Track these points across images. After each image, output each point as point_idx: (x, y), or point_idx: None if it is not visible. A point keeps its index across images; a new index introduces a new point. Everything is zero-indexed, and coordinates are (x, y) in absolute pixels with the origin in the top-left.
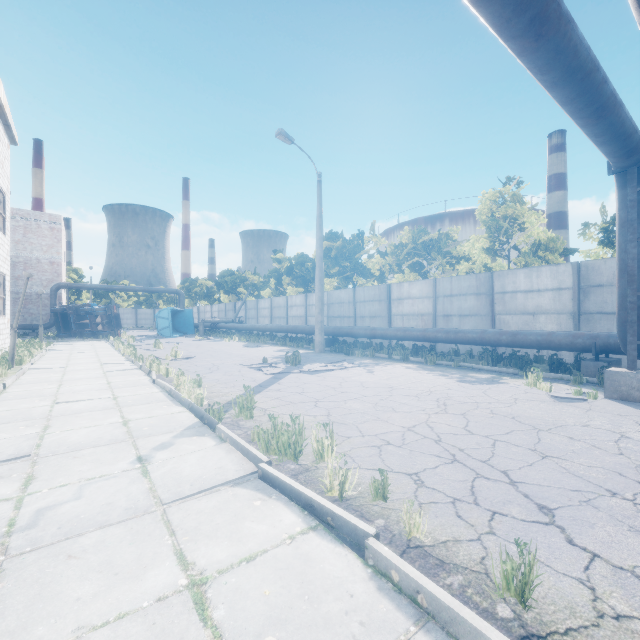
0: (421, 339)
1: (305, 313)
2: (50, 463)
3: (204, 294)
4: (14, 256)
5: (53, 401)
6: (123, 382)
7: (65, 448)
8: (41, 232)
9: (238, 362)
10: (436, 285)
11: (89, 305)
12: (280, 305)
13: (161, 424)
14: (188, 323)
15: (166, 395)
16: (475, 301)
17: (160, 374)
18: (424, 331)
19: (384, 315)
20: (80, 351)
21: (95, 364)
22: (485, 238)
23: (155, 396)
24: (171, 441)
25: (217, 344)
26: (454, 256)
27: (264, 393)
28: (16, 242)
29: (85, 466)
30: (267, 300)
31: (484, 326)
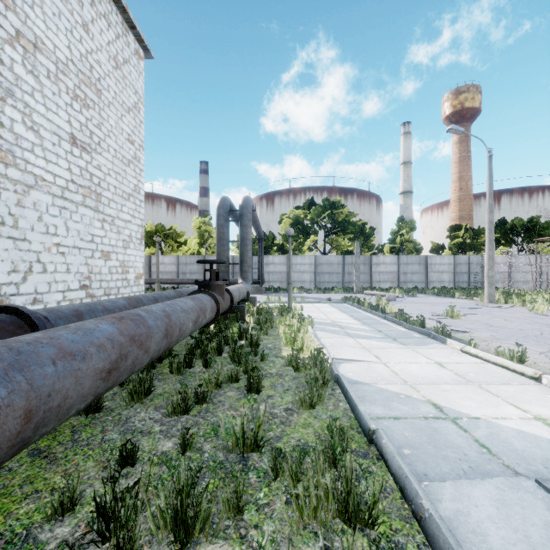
0: (181, 283)
1: None
2: None
3: None
4: None
5: None
6: None
7: None
8: None
9: None
10: (179, 258)
11: None
12: None
13: None
14: None
15: None
16: (197, 267)
17: None
18: (182, 280)
19: (146, 272)
20: None
21: None
22: (199, 239)
23: None
24: None
25: None
26: (178, 242)
27: None
28: None
29: None
30: None
31: (201, 277)
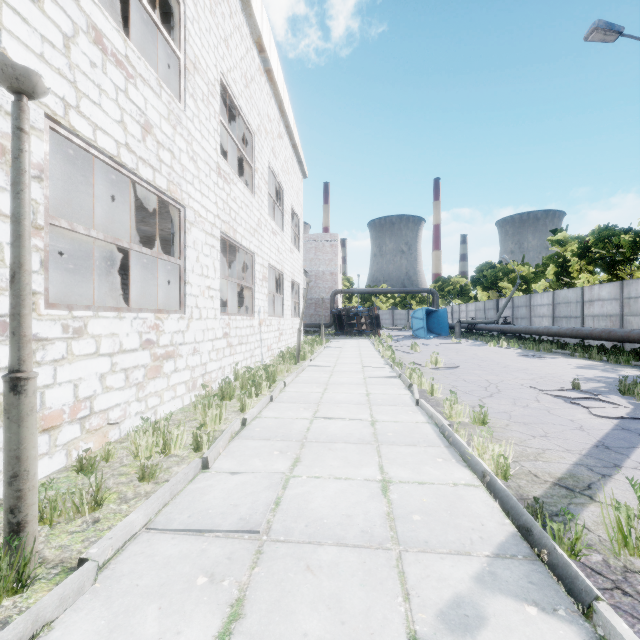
0: None
1: (619, 310)
2: (274, 568)
3: (457, 292)
4: (309, 271)
5: (314, 413)
6: (382, 395)
7: (302, 527)
8: (325, 250)
9: (525, 382)
10: None
11: (356, 307)
12: (568, 300)
13: (441, 513)
14: (442, 324)
15: (436, 432)
16: None
17: (422, 389)
18: None
19: None
20: (347, 349)
21: (357, 365)
22: None
23: (421, 431)
24: (475, 598)
25: (480, 350)
26: None
27: (632, 473)
28: (310, 260)
29: (315, 618)
30: (546, 294)
31: None
